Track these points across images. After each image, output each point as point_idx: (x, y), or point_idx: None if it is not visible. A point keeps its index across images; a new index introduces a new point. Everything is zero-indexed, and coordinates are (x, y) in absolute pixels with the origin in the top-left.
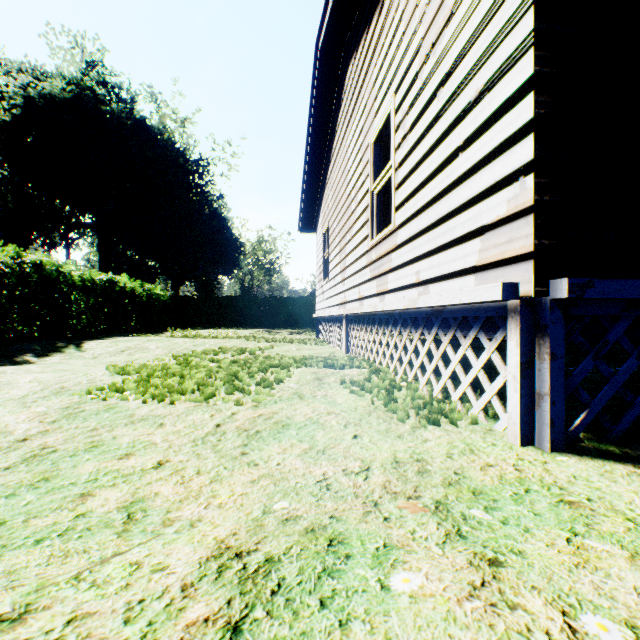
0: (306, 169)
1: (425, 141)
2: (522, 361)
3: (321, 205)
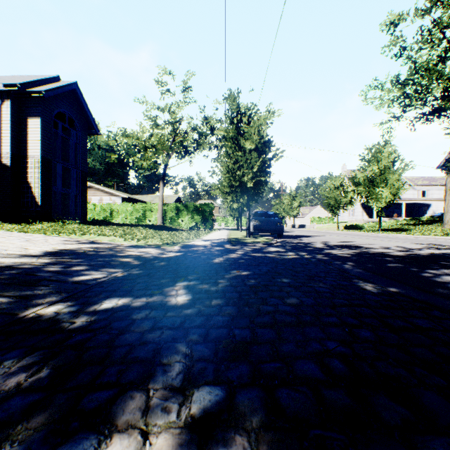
0: None
1: None
2: None
3: None
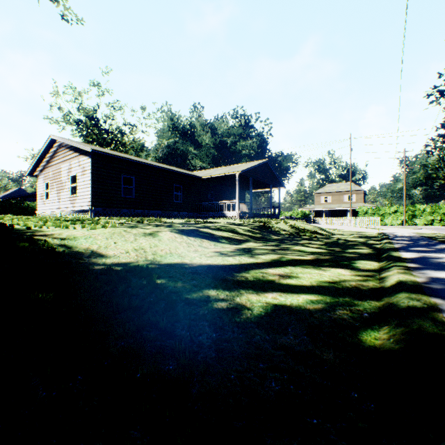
0: (38, 158)
1: (82, 186)
2: (91, 214)
3: (43, 171)
